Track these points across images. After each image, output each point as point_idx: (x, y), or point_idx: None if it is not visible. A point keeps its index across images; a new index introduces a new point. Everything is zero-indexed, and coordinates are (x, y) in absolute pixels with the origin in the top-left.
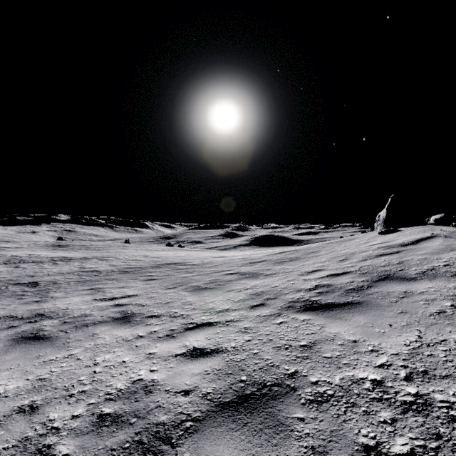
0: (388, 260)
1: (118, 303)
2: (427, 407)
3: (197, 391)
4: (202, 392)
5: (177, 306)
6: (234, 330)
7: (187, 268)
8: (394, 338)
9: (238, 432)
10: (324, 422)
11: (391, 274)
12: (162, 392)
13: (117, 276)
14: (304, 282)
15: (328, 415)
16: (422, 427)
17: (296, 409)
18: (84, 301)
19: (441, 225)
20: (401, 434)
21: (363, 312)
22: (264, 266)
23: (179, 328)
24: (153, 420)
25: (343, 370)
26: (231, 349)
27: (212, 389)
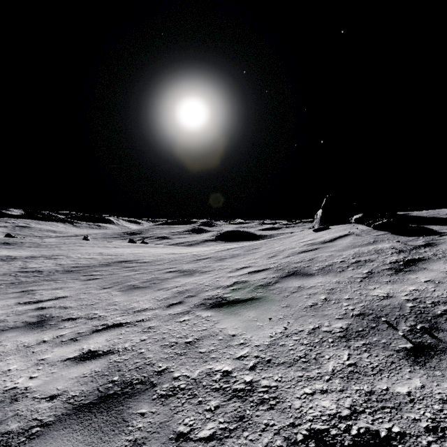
0: (304, 257)
1: (41, 306)
2: (250, 392)
3: (63, 395)
4: (68, 396)
5: (101, 307)
6: (137, 330)
7: (135, 266)
8: (266, 331)
9: (78, 432)
10: (160, 415)
11: (298, 270)
12: (28, 399)
13: (58, 276)
14: (227, 279)
15: (168, 407)
16: (234, 412)
17: (145, 405)
18: (5, 305)
19: (359, 224)
20: (214, 420)
21: (257, 307)
22: (207, 263)
23: (88, 330)
24: (2, 429)
25: (206, 364)
26: (122, 350)
27: (79, 392)
